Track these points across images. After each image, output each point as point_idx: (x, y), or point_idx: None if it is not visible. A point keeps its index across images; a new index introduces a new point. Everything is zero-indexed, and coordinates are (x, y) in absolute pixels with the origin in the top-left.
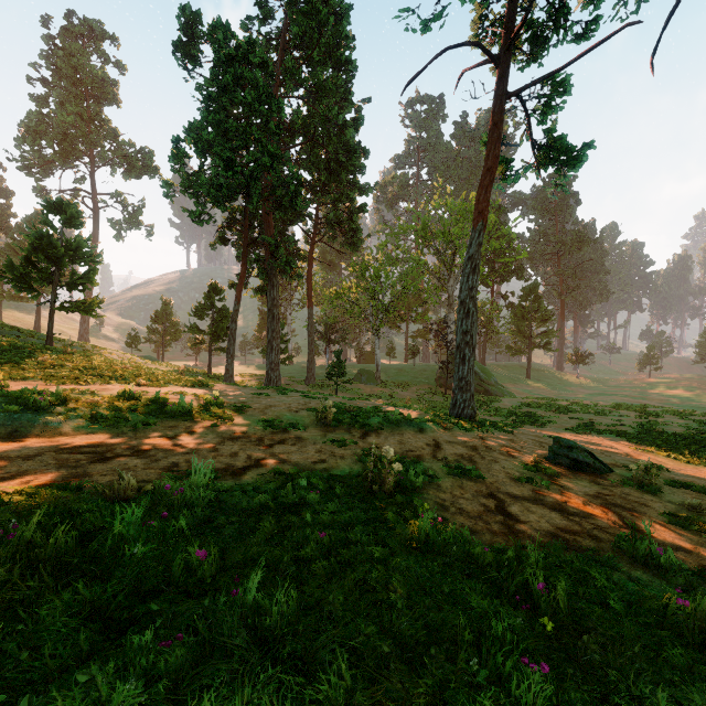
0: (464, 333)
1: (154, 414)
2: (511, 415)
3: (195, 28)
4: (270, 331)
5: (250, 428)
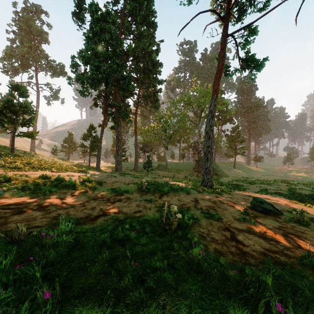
0: (208, 147)
1: (56, 186)
2: (228, 185)
3: (82, 5)
4: (117, 146)
5: (104, 193)
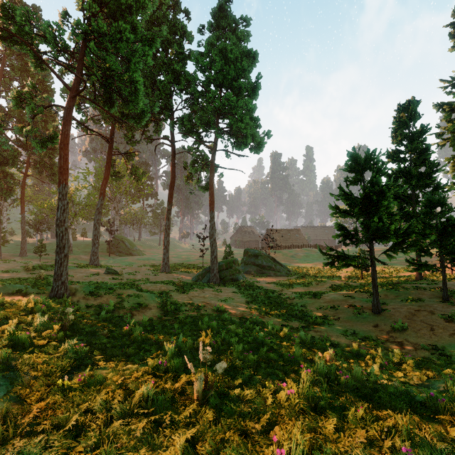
0: (95, 236)
1: None
2: (126, 263)
3: None
4: None
5: None
